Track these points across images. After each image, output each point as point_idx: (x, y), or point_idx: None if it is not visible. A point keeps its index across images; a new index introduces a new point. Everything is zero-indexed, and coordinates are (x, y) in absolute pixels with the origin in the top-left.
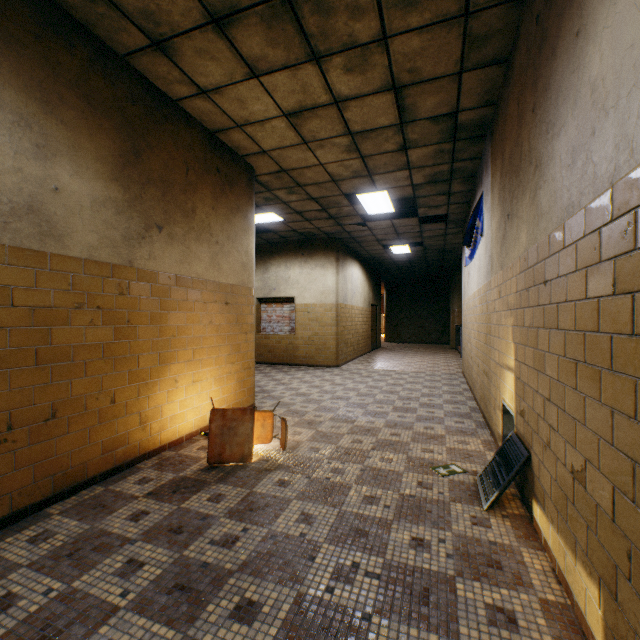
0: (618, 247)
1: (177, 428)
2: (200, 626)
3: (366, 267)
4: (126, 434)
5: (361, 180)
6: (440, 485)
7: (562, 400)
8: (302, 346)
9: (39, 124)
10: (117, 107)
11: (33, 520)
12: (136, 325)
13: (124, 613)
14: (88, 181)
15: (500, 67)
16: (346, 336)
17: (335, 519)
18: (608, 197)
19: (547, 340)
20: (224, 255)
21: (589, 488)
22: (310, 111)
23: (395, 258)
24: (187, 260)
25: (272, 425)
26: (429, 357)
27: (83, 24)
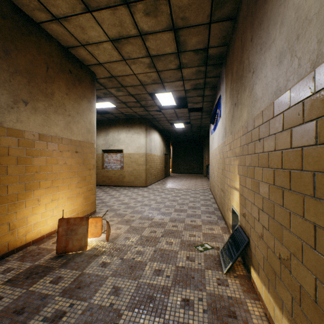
0: (320, 111)
1: (39, 230)
2: None
3: (162, 134)
4: None
5: (157, 85)
6: (199, 258)
7: (272, 212)
8: (127, 176)
9: None
10: None
11: None
12: (5, 165)
13: None
14: None
15: (231, 22)
16: (151, 170)
17: (135, 289)
18: (311, 77)
19: (261, 174)
20: (75, 123)
21: (294, 273)
22: (126, 39)
23: (177, 130)
24: (47, 124)
25: (101, 225)
26: (193, 181)
27: None
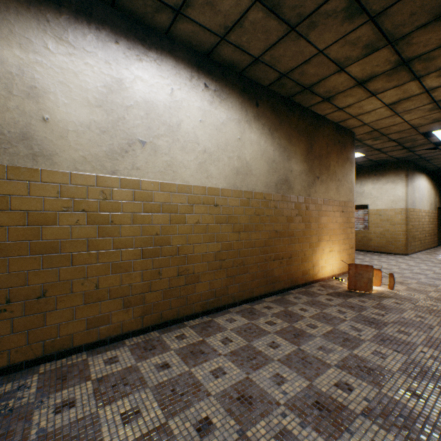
0: None
1: (323, 272)
2: (384, 331)
3: (432, 177)
4: (307, 270)
5: (438, 123)
6: None
7: None
8: (374, 238)
9: (287, 148)
10: (305, 130)
11: (288, 293)
12: (310, 223)
13: (349, 321)
14: (298, 165)
15: None
16: (413, 233)
17: (439, 320)
18: None
19: None
20: (341, 186)
21: None
22: (405, 99)
23: None
24: (326, 191)
25: (380, 277)
26: None
27: (297, 103)
